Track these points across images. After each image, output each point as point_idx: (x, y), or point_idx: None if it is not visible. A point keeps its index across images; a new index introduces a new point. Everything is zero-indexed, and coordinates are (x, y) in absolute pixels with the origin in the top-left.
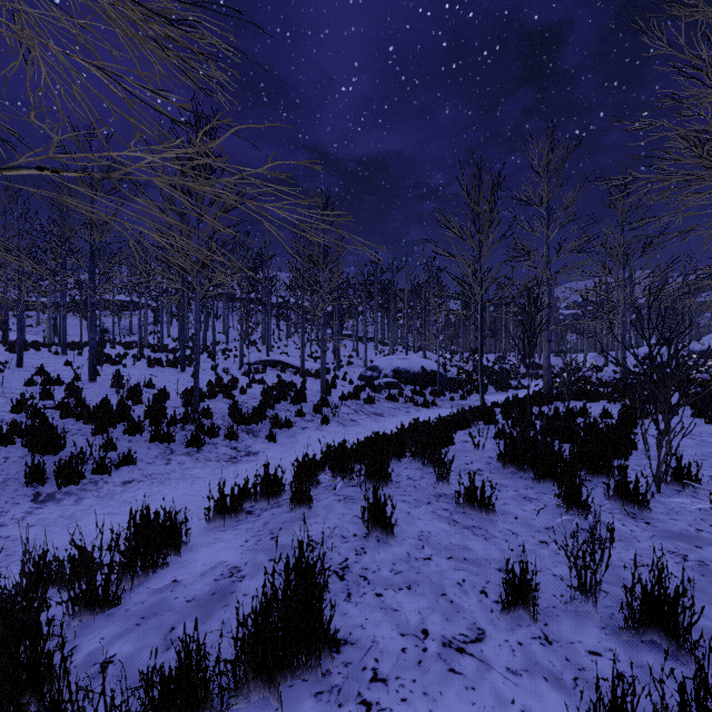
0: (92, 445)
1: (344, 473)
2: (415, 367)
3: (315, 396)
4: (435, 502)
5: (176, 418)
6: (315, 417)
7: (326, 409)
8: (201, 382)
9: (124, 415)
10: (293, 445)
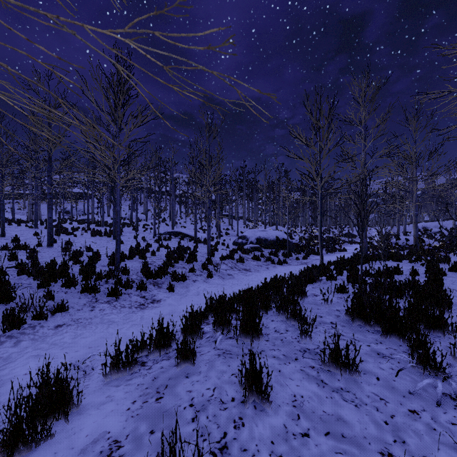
0: (34, 297)
1: (223, 325)
2: (271, 236)
3: (203, 257)
4: (301, 358)
5: (102, 275)
6: (203, 273)
7: (210, 267)
8: (126, 247)
9: (63, 273)
10: (186, 294)
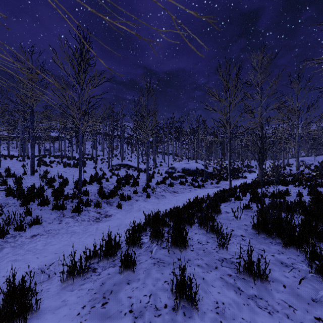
0: (15, 214)
1: (157, 238)
2: (192, 167)
3: (143, 182)
4: (220, 267)
5: (68, 196)
6: (143, 194)
7: (149, 190)
8: (88, 175)
9: (40, 194)
10: (130, 210)
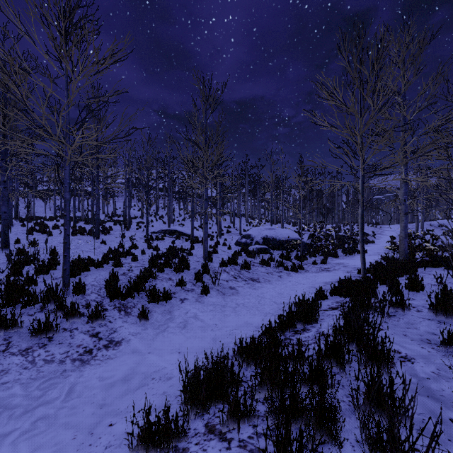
0: None
1: None
2: (280, 235)
3: (198, 262)
4: None
5: (36, 297)
6: (195, 286)
7: (207, 276)
8: (106, 248)
9: None
10: (166, 325)
